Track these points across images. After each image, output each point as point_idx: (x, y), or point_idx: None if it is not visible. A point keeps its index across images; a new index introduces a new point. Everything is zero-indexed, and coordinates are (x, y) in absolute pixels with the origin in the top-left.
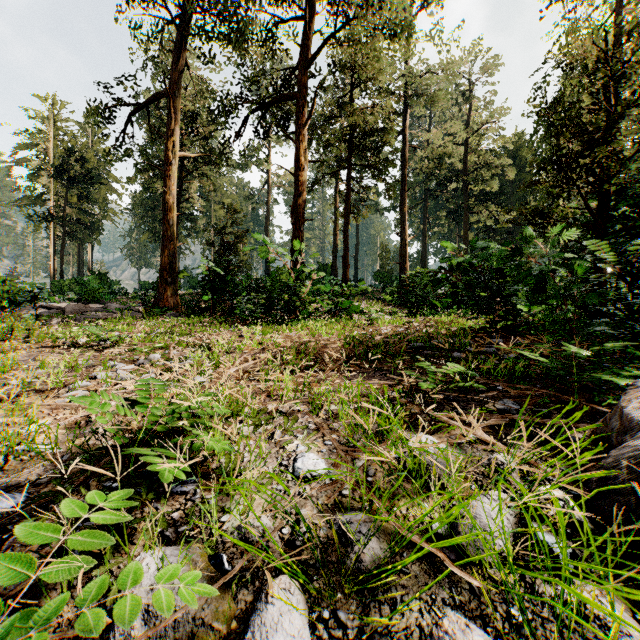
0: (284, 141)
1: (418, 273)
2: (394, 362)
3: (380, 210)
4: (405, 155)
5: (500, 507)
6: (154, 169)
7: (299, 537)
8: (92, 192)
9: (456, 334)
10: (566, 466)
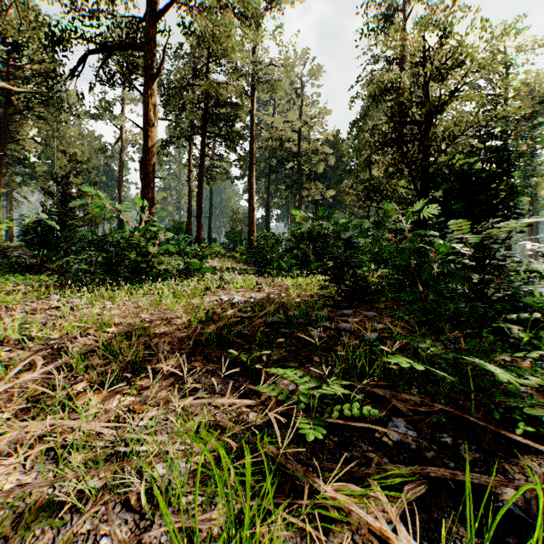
0: (139, 101)
1: (265, 236)
2: (251, 354)
3: (231, 178)
4: (253, 132)
5: None
6: None
7: None
8: None
9: (309, 304)
10: None
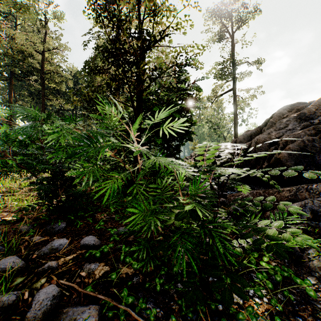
0: None
1: None
2: None
3: None
4: None
5: None
6: None
7: None
8: None
9: None
10: None
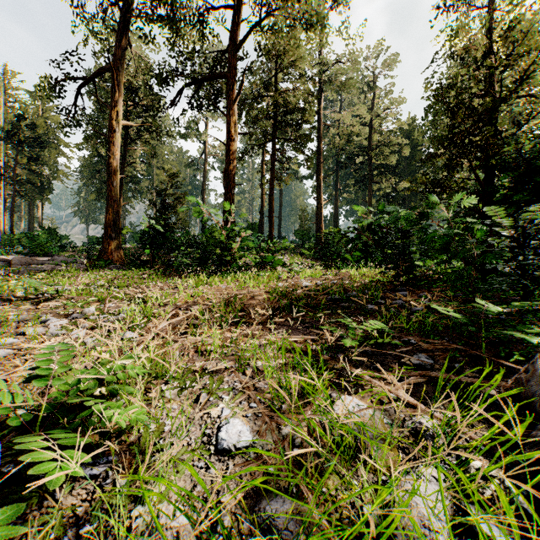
0: (218, 116)
1: (332, 232)
2: (315, 315)
3: (300, 178)
4: (321, 132)
5: (445, 506)
6: (100, 136)
7: (219, 535)
8: (42, 155)
9: (368, 287)
10: (487, 429)
